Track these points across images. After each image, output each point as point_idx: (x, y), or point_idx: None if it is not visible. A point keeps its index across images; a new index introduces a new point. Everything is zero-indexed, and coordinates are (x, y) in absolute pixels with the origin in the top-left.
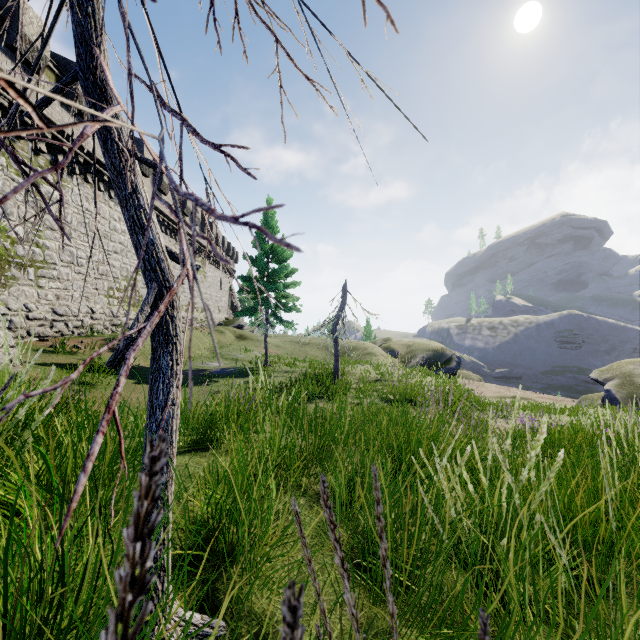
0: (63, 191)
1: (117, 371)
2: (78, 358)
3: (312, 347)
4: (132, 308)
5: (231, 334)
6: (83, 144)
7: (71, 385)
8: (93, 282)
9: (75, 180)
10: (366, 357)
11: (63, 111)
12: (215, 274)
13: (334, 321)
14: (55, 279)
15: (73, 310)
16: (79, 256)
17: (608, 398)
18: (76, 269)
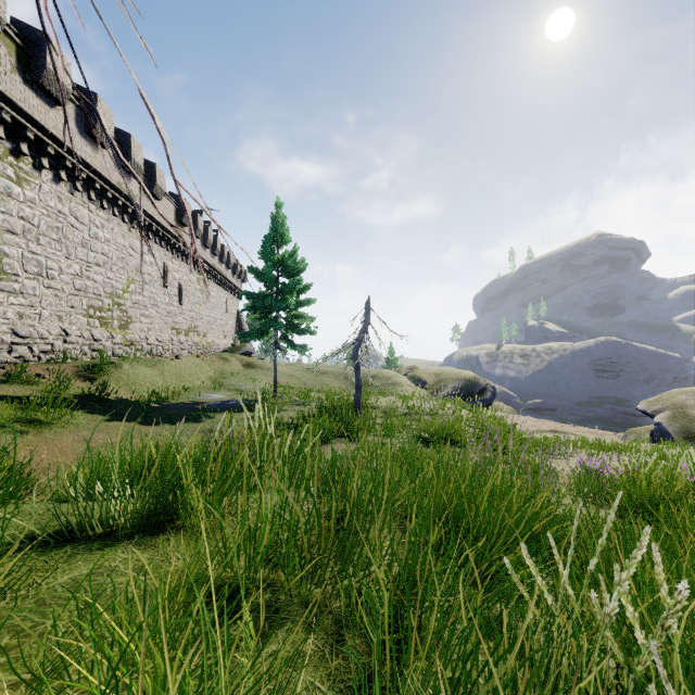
0: (28, 187)
1: (86, 405)
2: (38, 389)
3: (329, 376)
4: (118, 331)
5: (237, 362)
6: (53, 132)
7: (13, 424)
8: (68, 299)
9: (44, 175)
10: (390, 387)
11: (26, 89)
12: (220, 294)
13: (355, 344)
14: (17, 293)
15: (40, 331)
16: (49, 267)
17: (659, 432)
18: (45, 282)
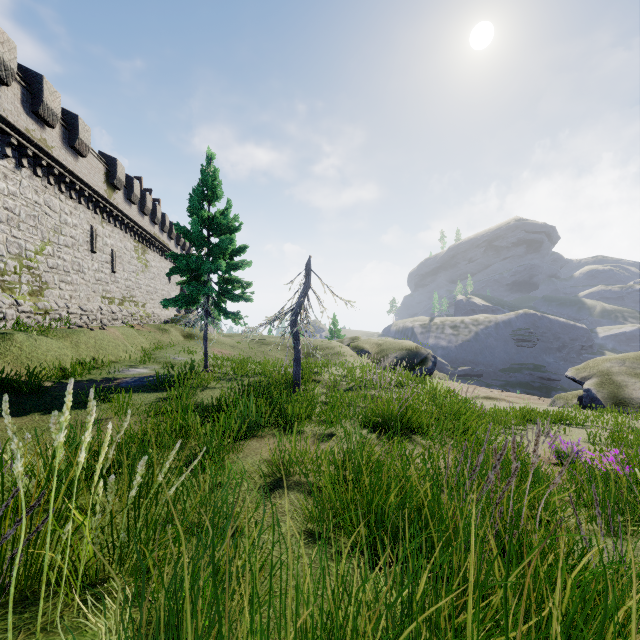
0: None
1: None
2: None
3: (273, 347)
4: (28, 297)
5: (178, 333)
6: None
7: None
8: None
9: None
10: (333, 358)
11: None
12: (161, 264)
13: (294, 310)
14: None
15: None
16: None
17: (588, 398)
18: None
